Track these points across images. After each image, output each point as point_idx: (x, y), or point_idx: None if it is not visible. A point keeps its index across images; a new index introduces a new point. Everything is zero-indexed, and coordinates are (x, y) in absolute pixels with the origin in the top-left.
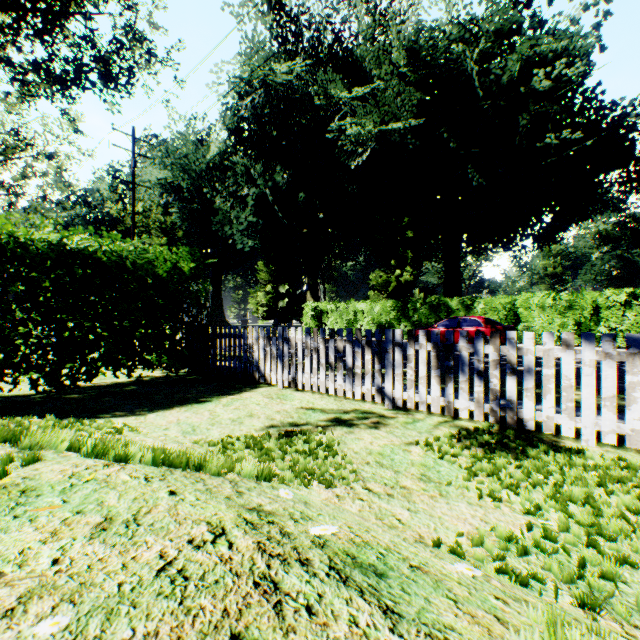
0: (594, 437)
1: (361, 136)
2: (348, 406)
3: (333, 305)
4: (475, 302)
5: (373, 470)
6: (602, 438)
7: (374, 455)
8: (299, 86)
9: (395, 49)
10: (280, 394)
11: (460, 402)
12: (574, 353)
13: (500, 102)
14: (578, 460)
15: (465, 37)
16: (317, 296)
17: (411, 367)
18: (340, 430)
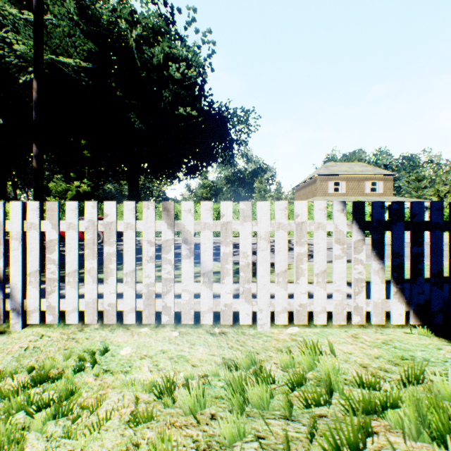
0: None
1: (30, 56)
2: None
3: None
4: None
5: None
6: None
7: None
8: None
9: None
10: None
11: None
12: None
13: (154, 76)
14: None
15: (129, 19)
16: (5, 200)
17: None
18: None
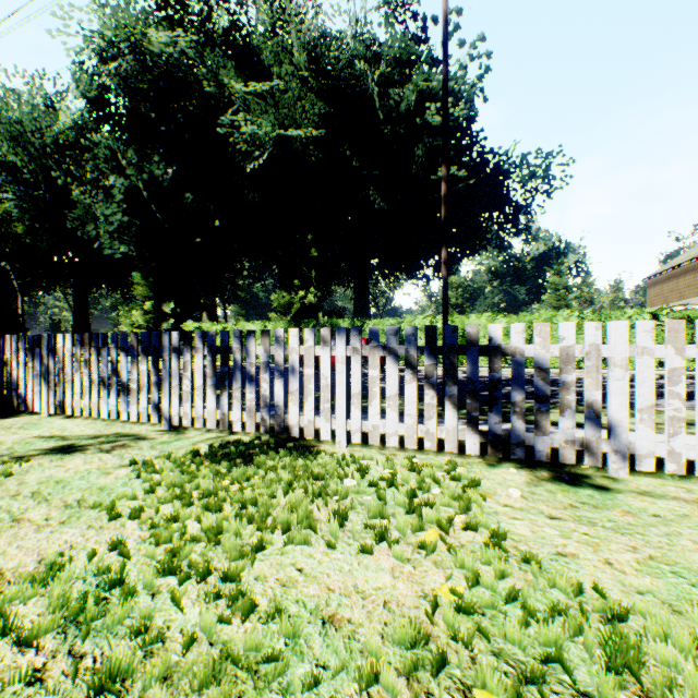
0: (346, 438)
1: (258, 137)
2: (112, 430)
3: (220, 326)
4: (365, 324)
5: (8, 503)
6: (352, 438)
7: (46, 484)
8: (182, 63)
9: (296, 49)
10: (31, 423)
11: (235, 413)
12: (331, 350)
13: (400, 129)
14: (301, 461)
15: (368, 56)
16: (216, 318)
17: (188, 376)
18: (48, 458)
